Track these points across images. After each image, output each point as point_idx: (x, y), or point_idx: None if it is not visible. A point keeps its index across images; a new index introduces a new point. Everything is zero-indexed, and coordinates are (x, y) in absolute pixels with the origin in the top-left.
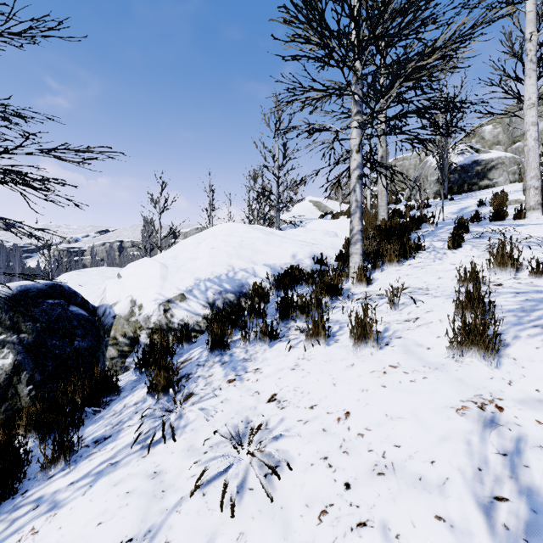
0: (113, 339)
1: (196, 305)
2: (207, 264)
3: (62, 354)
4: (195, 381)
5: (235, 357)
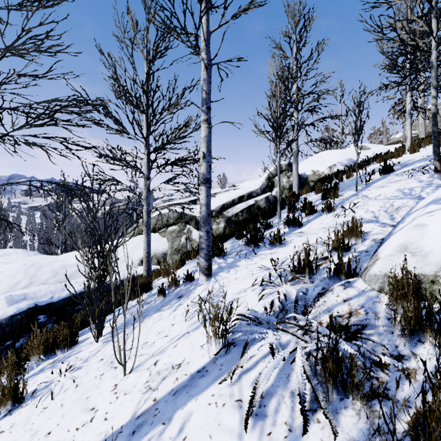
0: (310, 180)
1: (341, 167)
2: (335, 158)
3: (301, 181)
4: (361, 170)
5: (370, 166)
